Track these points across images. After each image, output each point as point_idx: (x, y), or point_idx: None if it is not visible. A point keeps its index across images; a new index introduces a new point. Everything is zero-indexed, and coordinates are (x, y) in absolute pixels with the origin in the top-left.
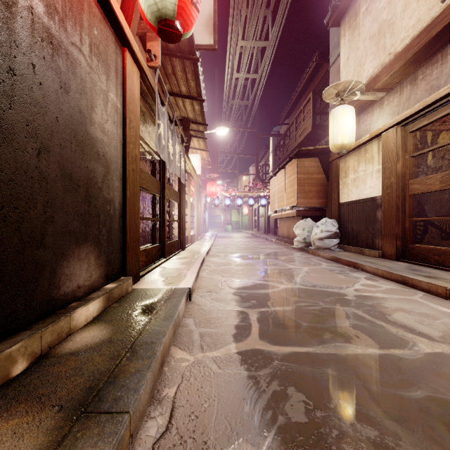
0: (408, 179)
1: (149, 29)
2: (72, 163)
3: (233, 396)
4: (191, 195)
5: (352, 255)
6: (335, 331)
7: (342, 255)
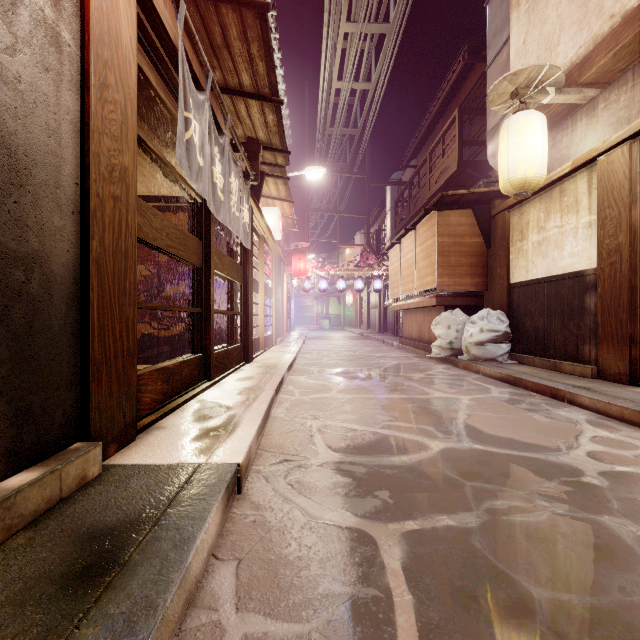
0: None
1: None
2: None
3: None
4: (266, 273)
5: (540, 373)
6: None
7: (523, 373)
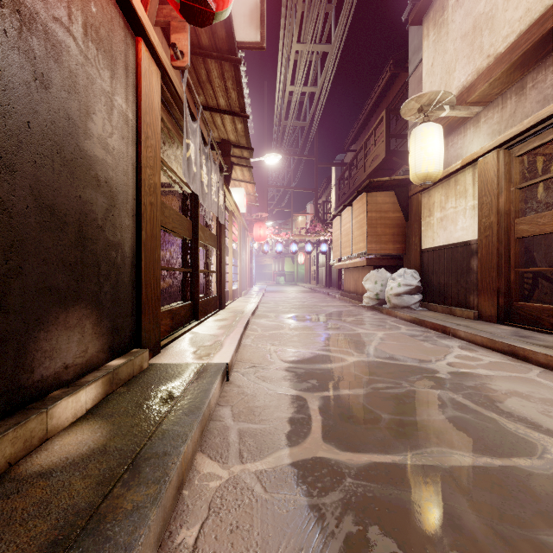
0: (513, 218)
1: (174, 16)
2: (54, 190)
3: (284, 545)
4: (233, 240)
5: (439, 316)
6: (429, 428)
7: (427, 316)
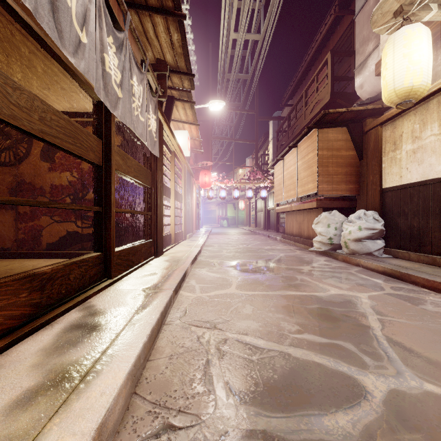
0: None
1: None
2: None
3: None
4: (178, 183)
5: (423, 268)
6: None
7: (407, 268)
